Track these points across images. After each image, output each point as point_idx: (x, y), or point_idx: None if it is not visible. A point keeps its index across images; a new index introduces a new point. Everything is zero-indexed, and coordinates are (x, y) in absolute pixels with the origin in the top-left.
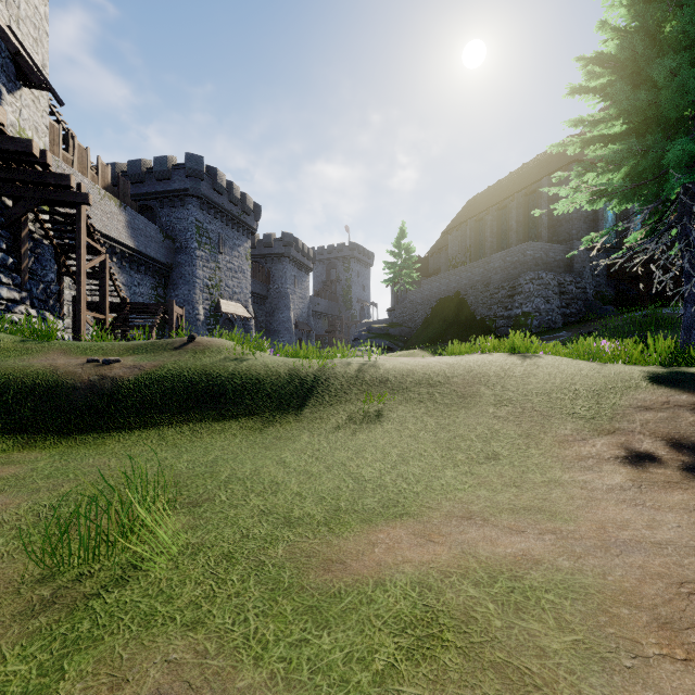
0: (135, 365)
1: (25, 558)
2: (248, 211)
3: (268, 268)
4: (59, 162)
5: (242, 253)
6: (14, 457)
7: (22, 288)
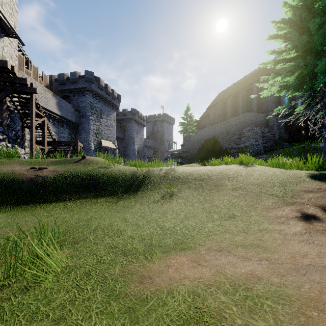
0: (54, 170)
1: None
2: (115, 98)
3: (124, 125)
4: (23, 73)
5: (112, 118)
6: None
7: (3, 133)
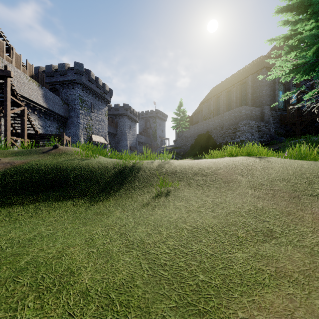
0: (8, 162)
1: None
2: (106, 92)
3: (117, 121)
4: (3, 60)
5: (103, 112)
6: None
7: None
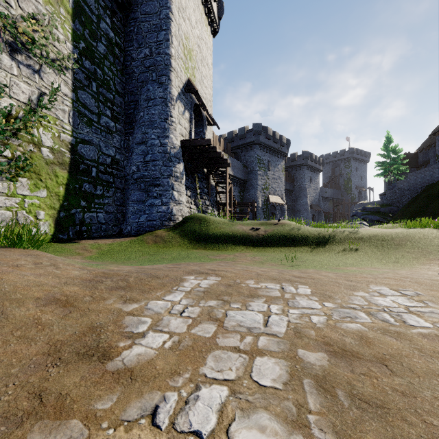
0: (265, 229)
1: (276, 263)
2: (283, 144)
3: (293, 174)
4: None
5: (280, 168)
6: (247, 252)
7: (209, 200)
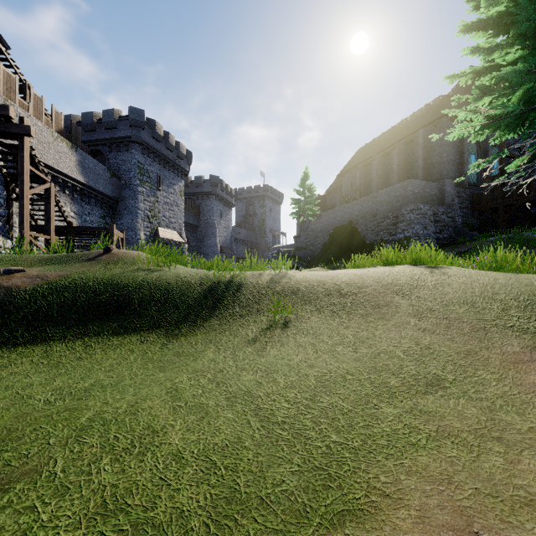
0: (38, 275)
1: None
2: (181, 156)
3: (199, 204)
4: (14, 106)
5: (177, 190)
6: None
7: None
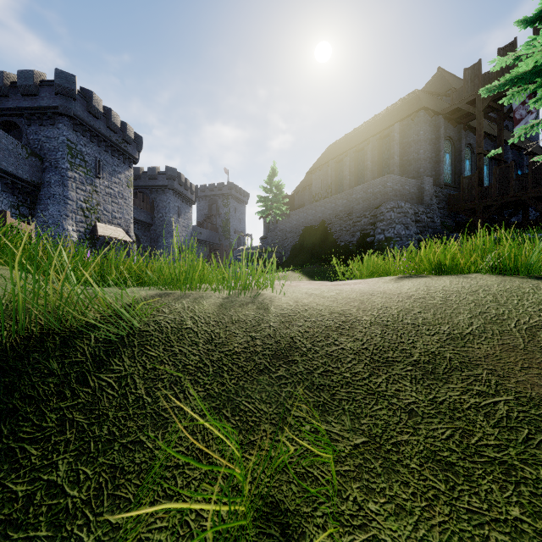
0: None
1: None
2: (128, 140)
3: (153, 199)
4: None
5: (123, 180)
6: None
7: None
